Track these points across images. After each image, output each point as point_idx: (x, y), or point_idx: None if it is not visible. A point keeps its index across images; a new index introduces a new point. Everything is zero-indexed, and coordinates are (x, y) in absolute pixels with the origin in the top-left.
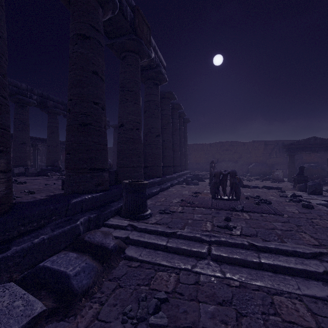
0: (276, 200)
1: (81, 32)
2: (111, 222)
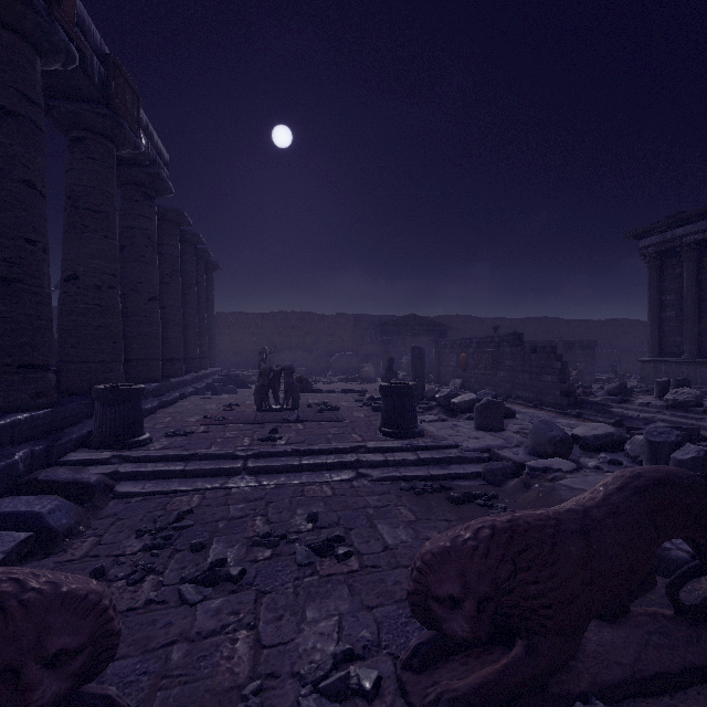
0: (348, 406)
1: None
2: (76, 458)
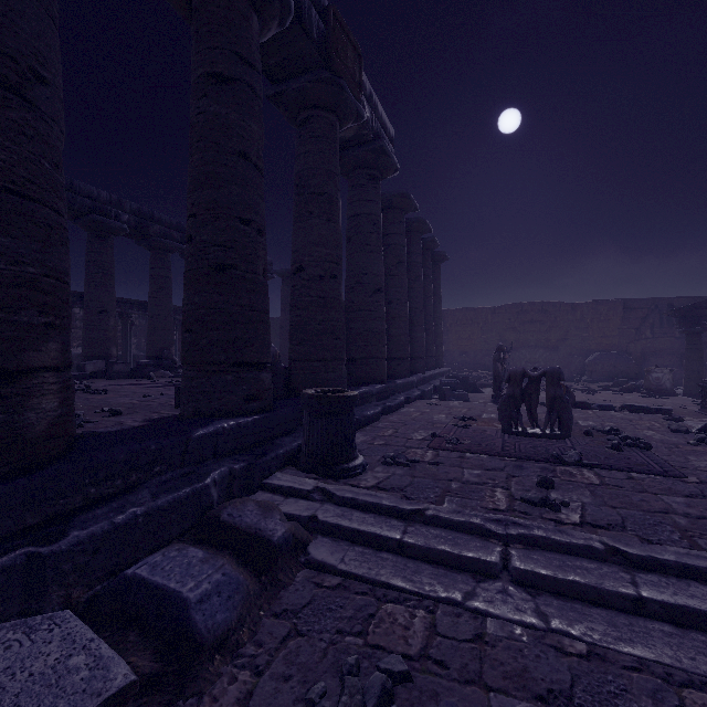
0: (662, 439)
1: (214, 68)
2: (279, 481)
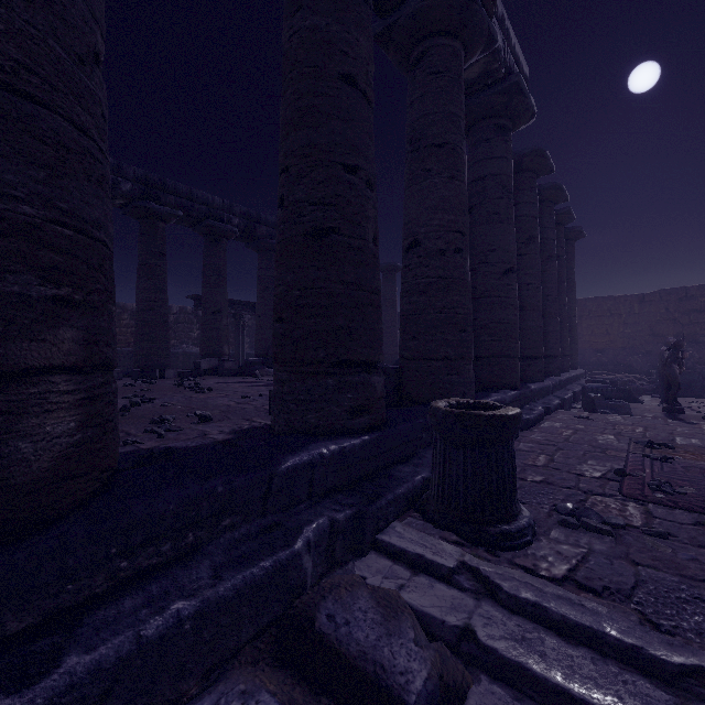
0: None
1: None
2: (400, 541)
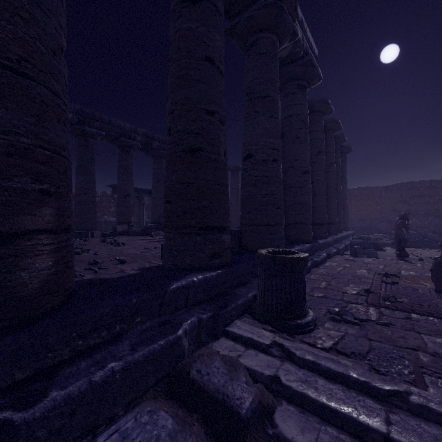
0: None
1: None
2: (239, 330)
